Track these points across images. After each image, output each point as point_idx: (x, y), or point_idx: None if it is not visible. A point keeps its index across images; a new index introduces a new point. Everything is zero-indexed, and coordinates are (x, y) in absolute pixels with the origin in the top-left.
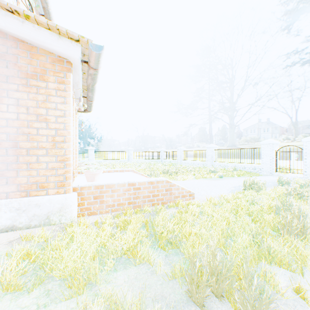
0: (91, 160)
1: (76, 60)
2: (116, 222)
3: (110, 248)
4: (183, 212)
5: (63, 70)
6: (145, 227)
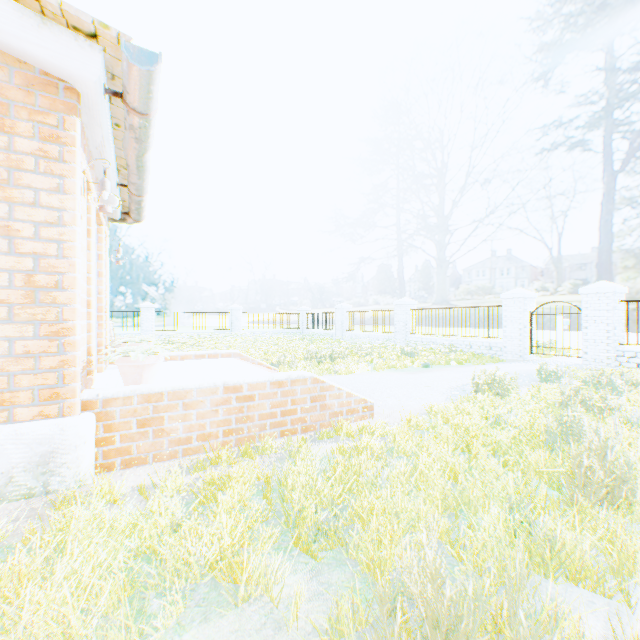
0: (147, 331)
1: (90, 86)
2: (194, 481)
3: (168, 564)
4: (353, 453)
5: (57, 108)
6: (263, 492)
